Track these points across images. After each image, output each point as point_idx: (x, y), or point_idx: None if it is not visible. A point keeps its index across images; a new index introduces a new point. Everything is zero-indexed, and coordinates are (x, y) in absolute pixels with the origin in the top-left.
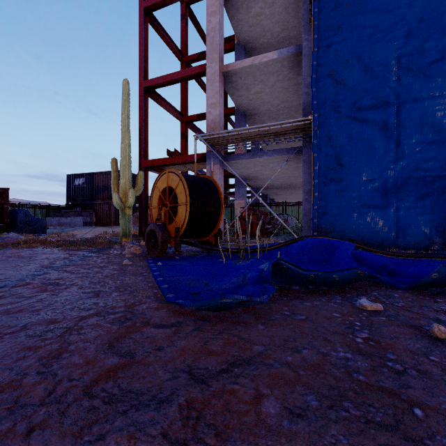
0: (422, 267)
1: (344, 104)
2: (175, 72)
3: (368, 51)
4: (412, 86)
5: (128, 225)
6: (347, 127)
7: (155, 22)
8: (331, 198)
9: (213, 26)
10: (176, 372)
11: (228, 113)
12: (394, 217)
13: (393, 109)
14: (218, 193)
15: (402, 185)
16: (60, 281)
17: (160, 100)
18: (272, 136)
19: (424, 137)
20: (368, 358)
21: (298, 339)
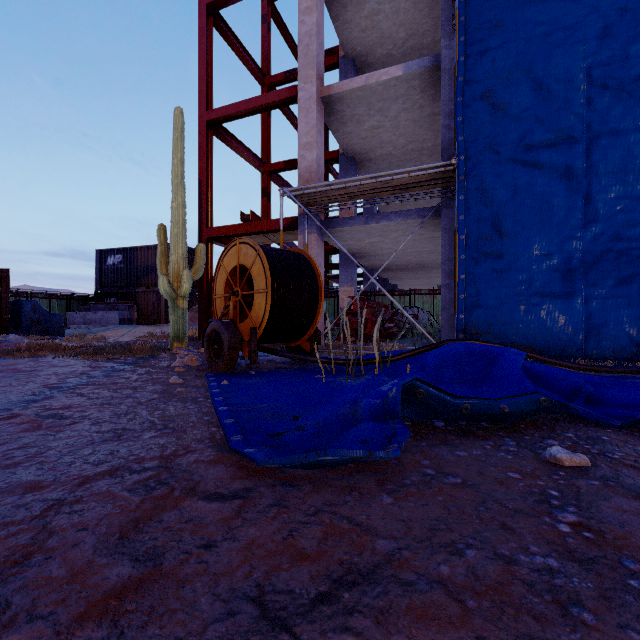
0: (636, 389)
1: (505, 141)
2: (253, 98)
3: (543, 60)
4: (610, 111)
5: (182, 323)
6: (510, 175)
7: (223, 26)
8: (485, 283)
9: (308, 29)
10: (234, 600)
11: (330, 160)
12: (583, 311)
13: (580, 148)
14: (315, 275)
15: (594, 262)
16: (66, 412)
17: (230, 140)
18: (396, 190)
19: (629, 189)
20: (589, 569)
21: (455, 526)
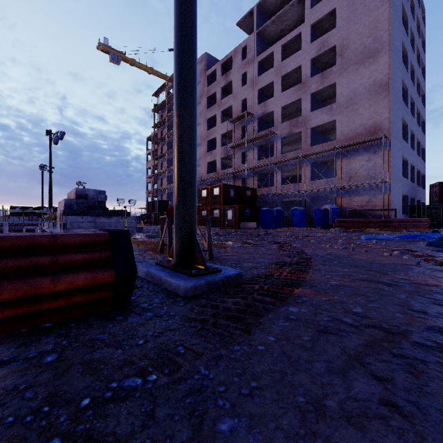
0: None
1: None
2: None
3: None
4: None
5: None
6: None
7: None
8: None
9: None
10: None
11: None
12: None
13: None
14: None
15: None
16: None
17: None
18: None
19: None
20: None
21: None
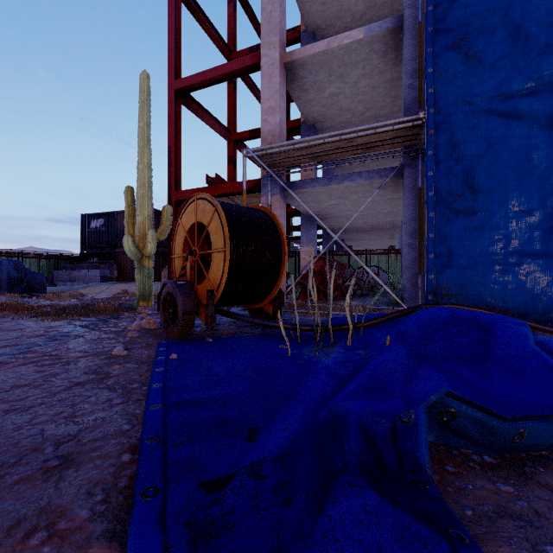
0: None
1: (479, 91)
2: (218, 66)
3: (522, 3)
4: None
5: (148, 282)
6: (484, 127)
7: (192, 2)
8: (457, 242)
9: None
10: None
11: (291, 128)
12: None
13: None
14: (278, 233)
15: None
16: None
17: (199, 110)
18: (359, 150)
19: None
20: None
21: None
